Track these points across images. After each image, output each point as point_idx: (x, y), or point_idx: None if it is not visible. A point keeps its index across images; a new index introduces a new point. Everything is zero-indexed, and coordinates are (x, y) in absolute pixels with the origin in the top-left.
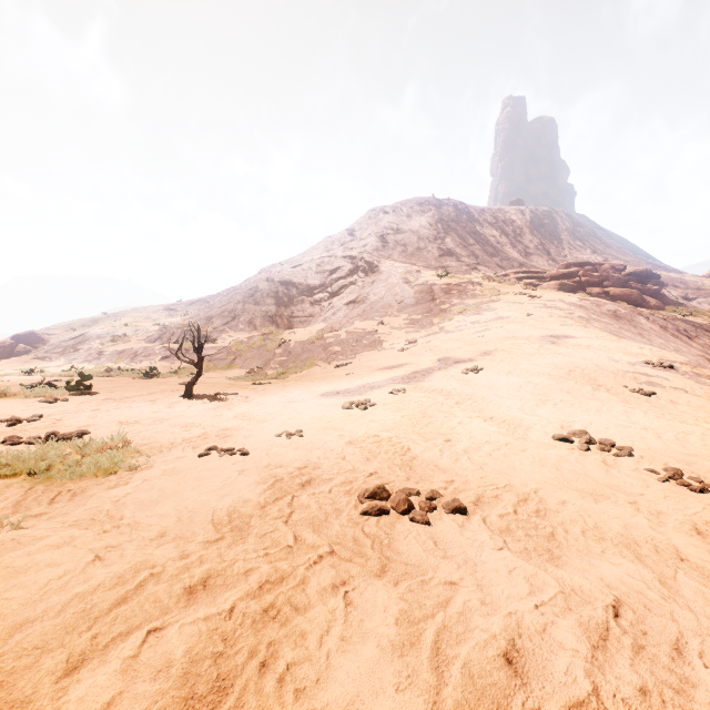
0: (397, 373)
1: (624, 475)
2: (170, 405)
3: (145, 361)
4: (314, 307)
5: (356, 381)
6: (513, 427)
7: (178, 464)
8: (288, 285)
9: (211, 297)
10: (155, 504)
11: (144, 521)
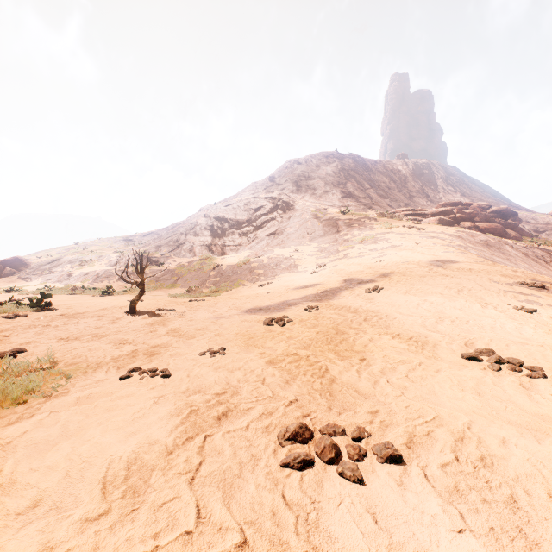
0: (310, 292)
1: (550, 402)
2: (113, 321)
3: (105, 281)
4: (242, 238)
5: (276, 298)
6: (420, 344)
7: (94, 390)
8: (222, 220)
9: (161, 230)
10: (50, 447)
11: (22, 480)
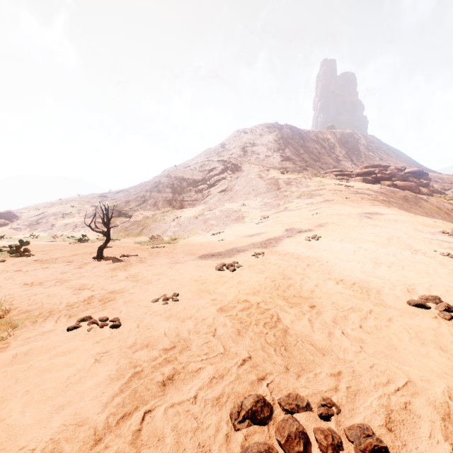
0: (256, 239)
1: None
2: (80, 266)
3: (82, 230)
4: (198, 194)
5: (226, 245)
6: (365, 290)
7: (34, 344)
8: (181, 180)
9: (130, 188)
10: None
11: None
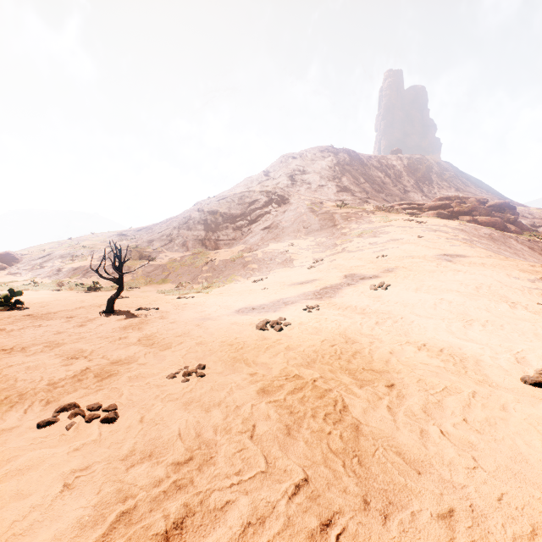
0: (308, 288)
1: None
2: (82, 323)
3: (94, 276)
4: (236, 232)
5: (271, 296)
6: (459, 360)
7: None
8: (215, 214)
9: (155, 225)
10: None
11: None
